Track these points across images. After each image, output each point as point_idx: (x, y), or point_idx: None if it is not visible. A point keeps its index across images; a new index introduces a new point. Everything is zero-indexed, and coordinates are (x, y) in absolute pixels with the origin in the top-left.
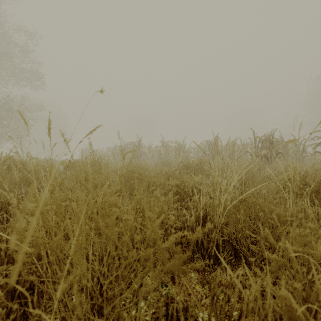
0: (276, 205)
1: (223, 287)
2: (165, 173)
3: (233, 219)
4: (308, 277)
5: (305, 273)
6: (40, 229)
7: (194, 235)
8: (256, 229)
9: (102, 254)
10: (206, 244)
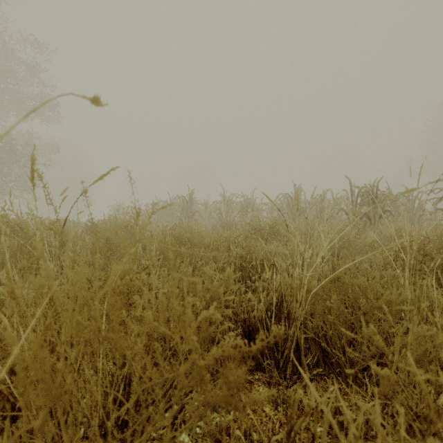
0: (384, 287)
1: (305, 417)
2: (225, 239)
3: (321, 307)
4: (437, 401)
5: (432, 395)
6: (17, 329)
7: (252, 346)
8: (354, 323)
9: (122, 363)
10: (281, 343)
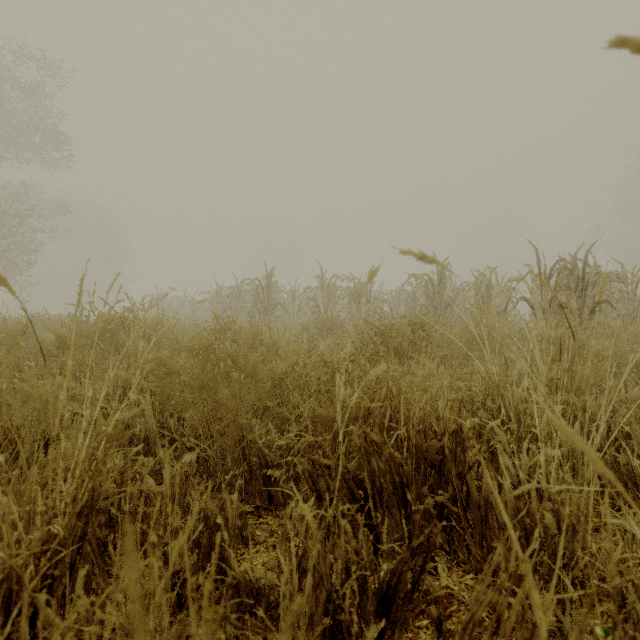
0: None
1: None
2: (322, 358)
3: None
4: None
5: None
6: None
7: None
8: None
9: None
10: None
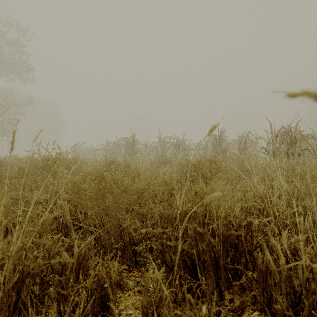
0: None
1: None
2: (164, 180)
3: None
4: None
5: None
6: None
7: None
8: None
9: None
10: None
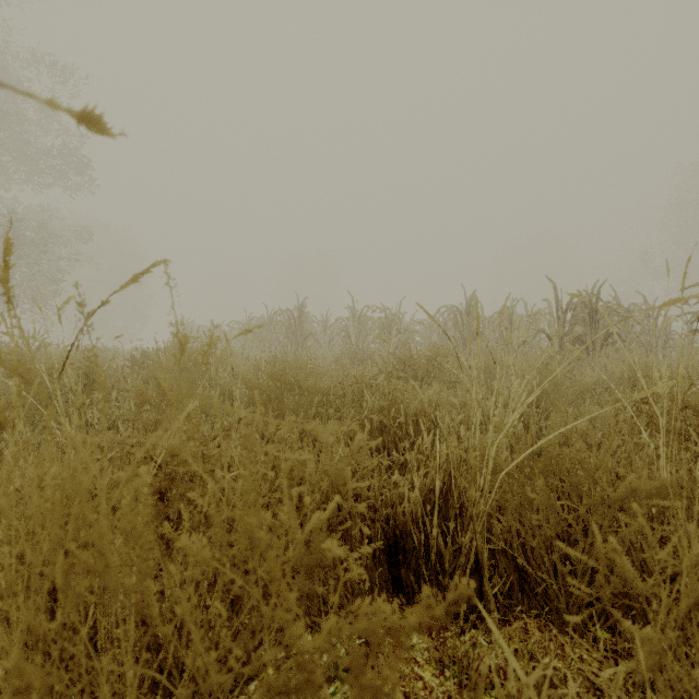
0: (621, 462)
1: None
2: (355, 380)
3: (517, 498)
4: None
5: None
6: None
7: (409, 621)
8: (574, 526)
9: (174, 603)
10: (449, 558)
